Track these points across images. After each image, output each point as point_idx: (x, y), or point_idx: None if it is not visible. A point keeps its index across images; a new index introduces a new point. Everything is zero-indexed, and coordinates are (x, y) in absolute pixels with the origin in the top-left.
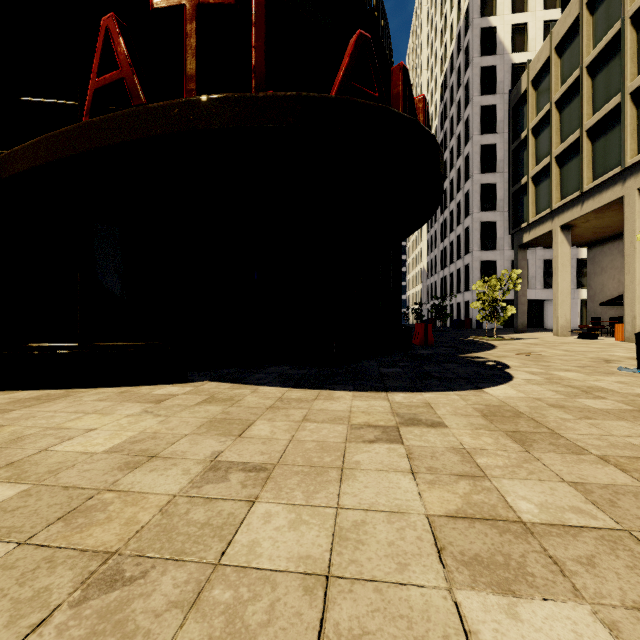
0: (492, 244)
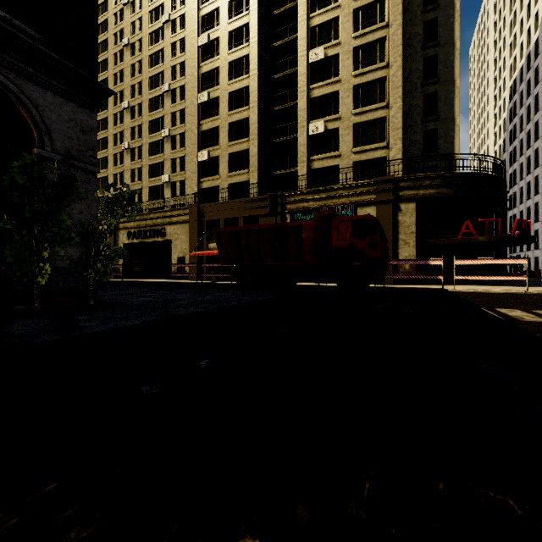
0: None
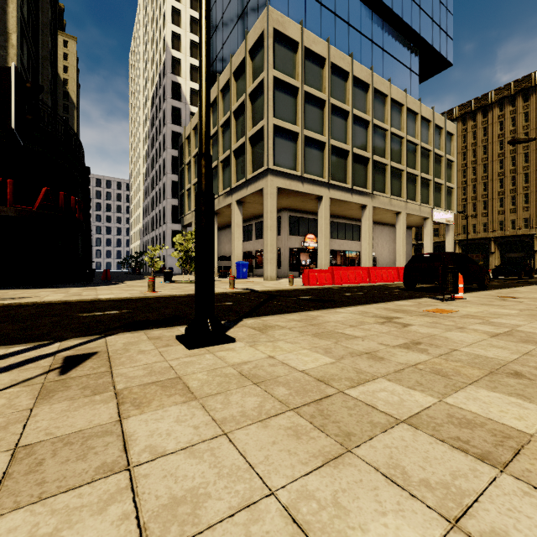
0: (179, 220)
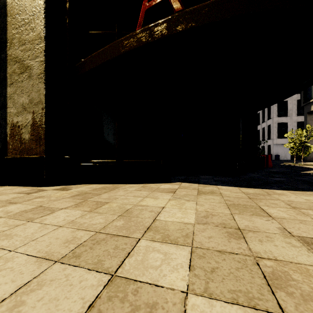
0: (285, 113)
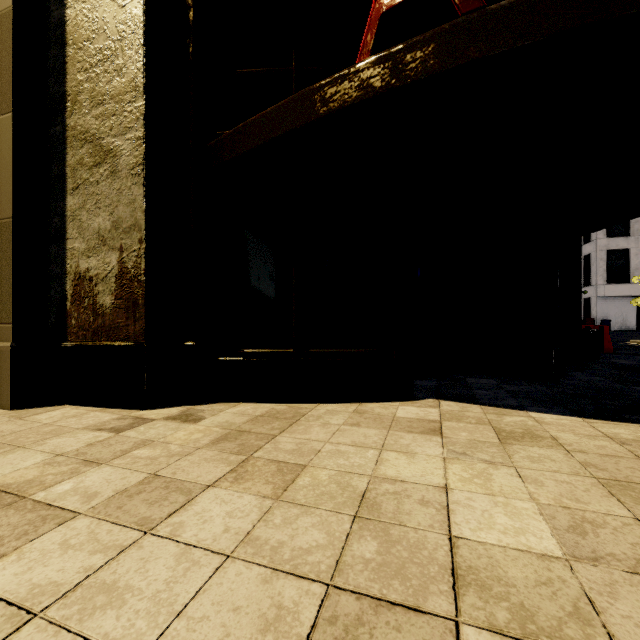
0: (623, 229)
